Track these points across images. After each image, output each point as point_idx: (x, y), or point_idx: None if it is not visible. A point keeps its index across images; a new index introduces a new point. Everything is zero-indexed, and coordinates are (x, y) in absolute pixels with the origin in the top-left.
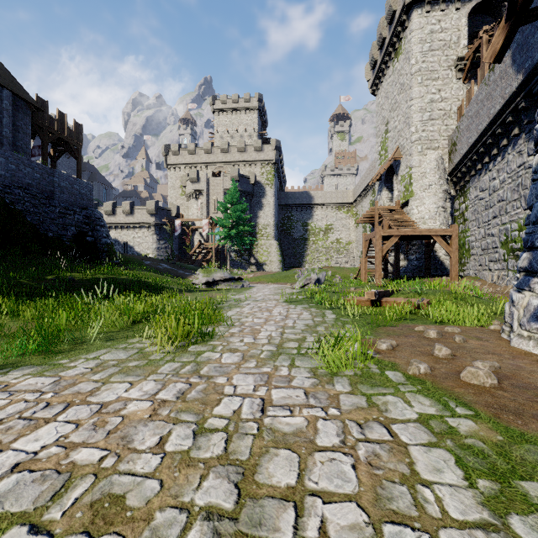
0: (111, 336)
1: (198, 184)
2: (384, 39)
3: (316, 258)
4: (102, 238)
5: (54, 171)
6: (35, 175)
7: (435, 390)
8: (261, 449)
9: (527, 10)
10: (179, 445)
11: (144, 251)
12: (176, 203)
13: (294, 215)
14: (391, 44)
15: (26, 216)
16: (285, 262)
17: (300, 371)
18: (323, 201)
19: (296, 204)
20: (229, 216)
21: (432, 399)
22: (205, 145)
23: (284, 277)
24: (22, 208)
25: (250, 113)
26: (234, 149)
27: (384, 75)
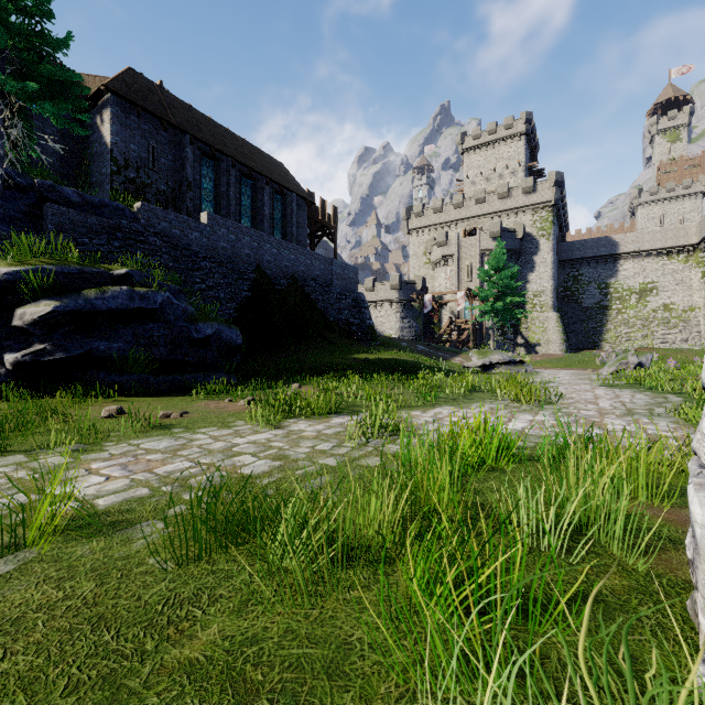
0: (466, 398)
1: (447, 248)
2: None
3: (624, 335)
4: (366, 320)
5: (332, 261)
6: (321, 266)
7: None
8: (654, 437)
9: None
10: (600, 432)
11: (386, 332)
12: (419, 273)
13: (584, 274)
14: None
15: (317, 304)
16: (569, 342)
17: (661, 421)
18: (636, 247)
19: (587, 257)
20: (494, 285)
21: None
22: (454, 199)
23: (578, 362)
24: (314, 298)
25: (514, 141)
26: (492, 196)
27: None
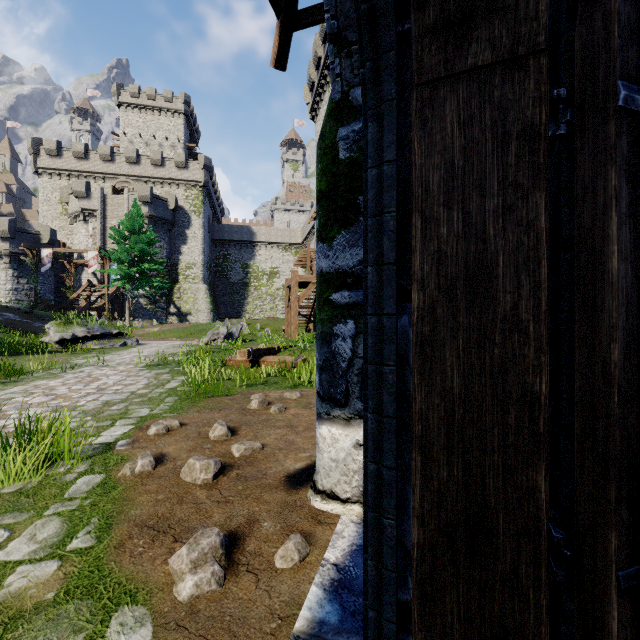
0: None
1: (88, 201)
2: (320, 58)
3: (259, 307)
4: None
5: None
6: None
7: (104, 504)
8: None
9: (296, 8)
10: None
11: None
12: (54, 224)
13: (232, 254)
14: (326, 66)
15: None
16: (220, 312)
17: None
18: (267, 239)
19: (234, 240)
20: (128, 248)
21: (67, 525)
22: (101, 149)
23: (199, 331)
24: None
25: (174, 116)
26: (145, 160)
27: (321, 100)
